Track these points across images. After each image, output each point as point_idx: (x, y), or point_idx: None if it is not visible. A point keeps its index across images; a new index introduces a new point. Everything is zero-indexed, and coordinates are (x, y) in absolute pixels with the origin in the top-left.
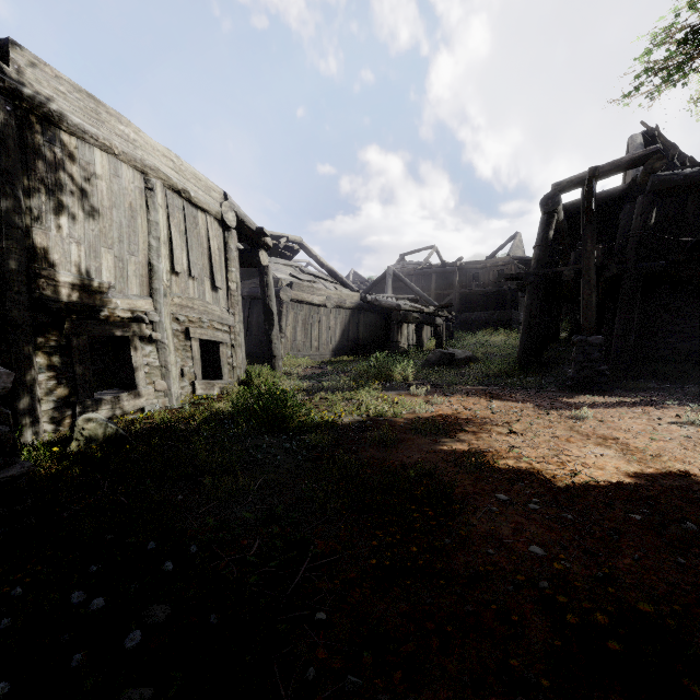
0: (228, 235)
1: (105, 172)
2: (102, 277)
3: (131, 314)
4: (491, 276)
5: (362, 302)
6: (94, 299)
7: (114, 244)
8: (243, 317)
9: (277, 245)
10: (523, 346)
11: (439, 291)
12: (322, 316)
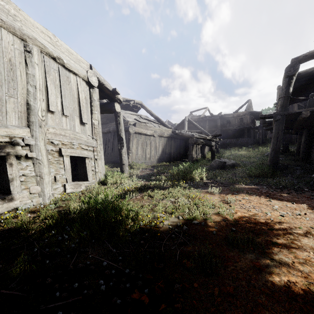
0: (92, 91)
1: None
2: None
3: (9, 139)
4: (236, 121)
5: (173, 134)
6: None
7: None
8: (110, 142)
9: (129, 105)
10: (272, 158)
11: (210, 129)
12: (151, 141)
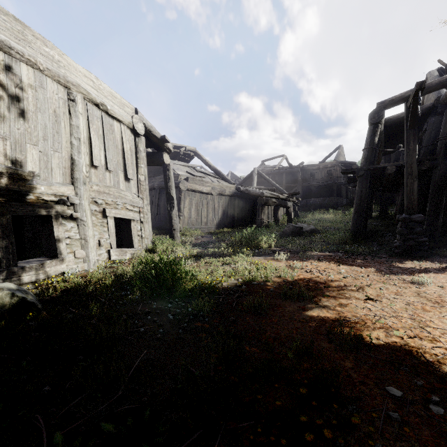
0: (138, 140)
1: (31, 83)
2: (27, 167)
3: (55, 198)
4: (323, 174)
5: (237, 191)
6: (19, 185)
7: (39, 141)
8: (154, 202)
9: (178, 152)
10: (355, 222)
11: (287, 184)
12: (209, 201)
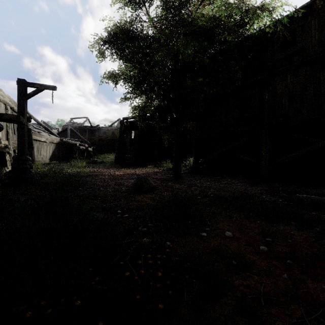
0: None
1: None
2: None
3: (4, 145)
4: (110, 133)
5: (61, 141)
6: None
7: None
8: None
9: None
10: (116, 158)
11: (90, 137)
12: (44, 146)
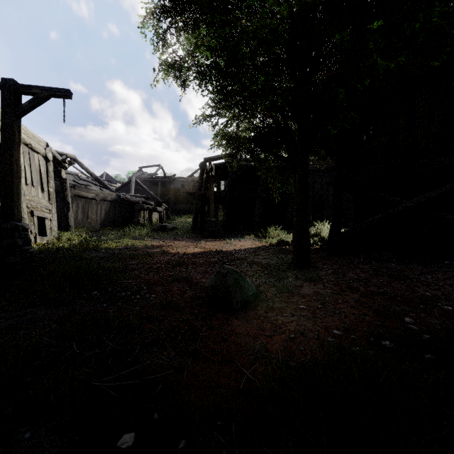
0: (48, 164)
1: None
2: None
3: None
4: (191, 186)
5: (117, 198)
6: None
7: None
8: None
9: None
10: (194, 222)
11: (163, 192)
12: (93, 205)
